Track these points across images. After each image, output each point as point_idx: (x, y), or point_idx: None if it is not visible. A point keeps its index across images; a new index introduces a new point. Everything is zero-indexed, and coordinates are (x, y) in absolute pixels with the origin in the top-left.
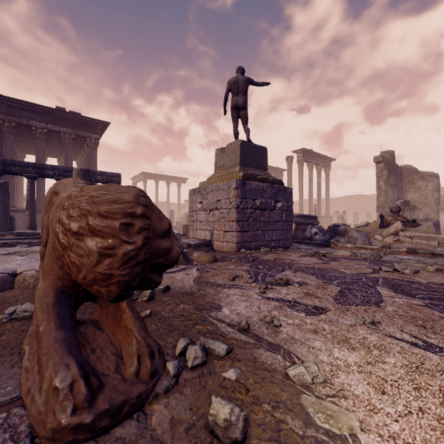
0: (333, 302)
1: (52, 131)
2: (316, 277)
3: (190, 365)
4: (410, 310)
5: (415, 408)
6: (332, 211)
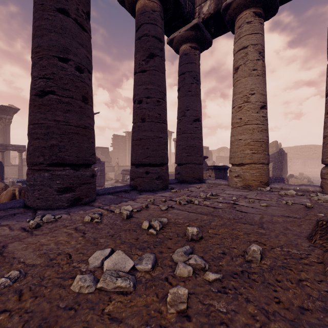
0: None
1: None
2: None
3: None
4: None
5: None
6: None
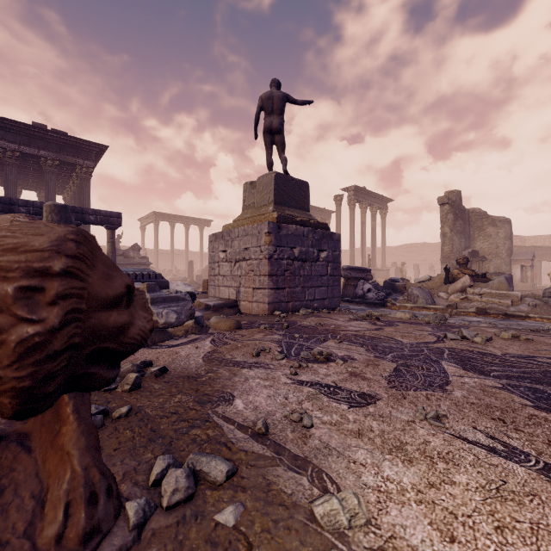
0: (386, 386)
1: (27, 155)
2: (365, 350)
3: (165, 504)
4: (484, 395)
5: None
6: (389, 263)
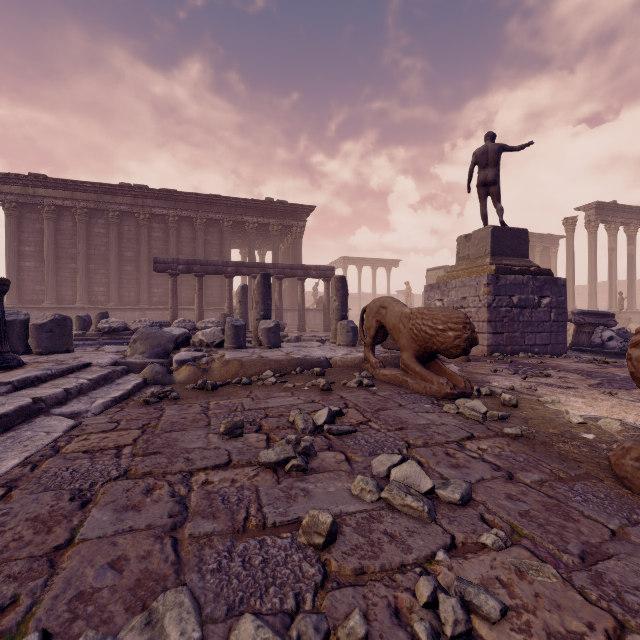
0: (586, 386)
1: (261, 224)
2: (580, 375)
3: (484, 393)
4: None
5: (604, 409)
6: None
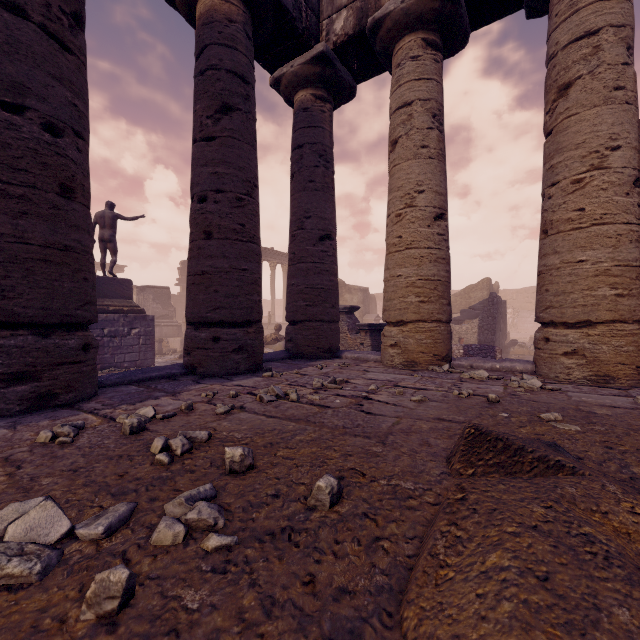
0: None
1: None
2: None
3: None
4: None
5: None
6: None
